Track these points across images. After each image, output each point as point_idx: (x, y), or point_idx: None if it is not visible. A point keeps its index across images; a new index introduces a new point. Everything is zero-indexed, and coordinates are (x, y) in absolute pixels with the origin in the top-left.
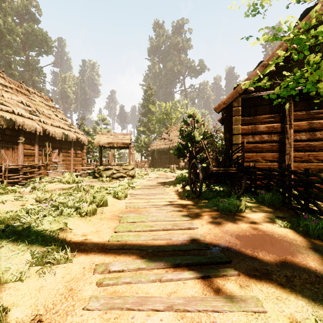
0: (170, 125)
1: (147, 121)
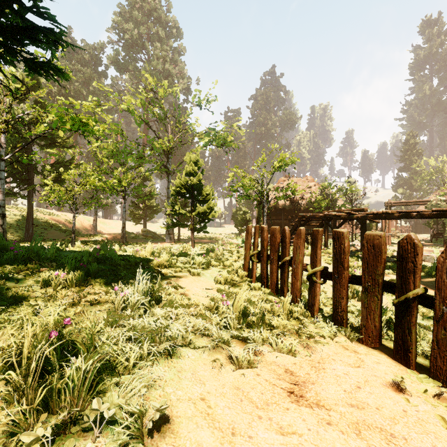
0: (443, 184)
1: (408, 178)
